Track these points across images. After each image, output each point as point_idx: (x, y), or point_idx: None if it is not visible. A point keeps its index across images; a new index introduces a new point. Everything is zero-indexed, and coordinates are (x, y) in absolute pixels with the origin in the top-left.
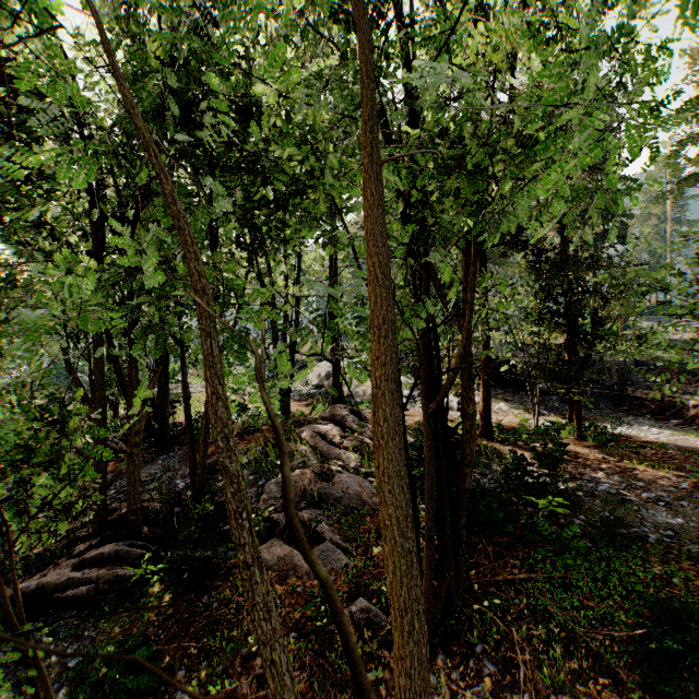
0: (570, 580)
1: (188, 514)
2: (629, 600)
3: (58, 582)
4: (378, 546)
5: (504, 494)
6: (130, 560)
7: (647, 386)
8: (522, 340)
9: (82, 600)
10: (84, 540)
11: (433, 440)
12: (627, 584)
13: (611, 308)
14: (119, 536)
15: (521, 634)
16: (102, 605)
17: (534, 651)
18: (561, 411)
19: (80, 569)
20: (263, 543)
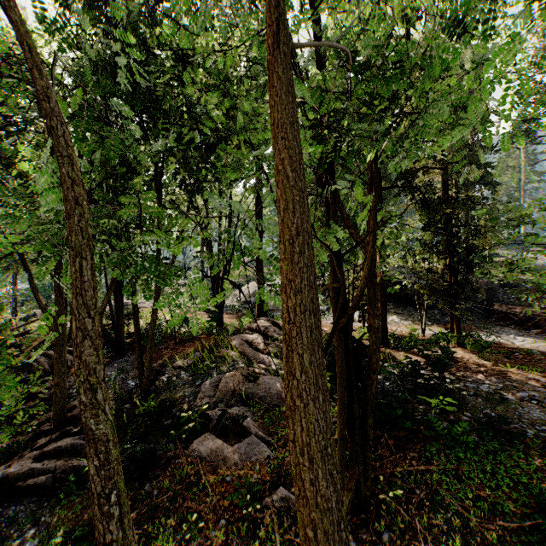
0: (463, 472)
1: (136, 410)
2: (515, 490)
3: (21, 472)
4: None
5: (400, 393)
6: (84, 452)
7: (510, 302)
8: (411, 265)
9: (41, 487)
10: (47, 433)
11: (344, 351)
12: (513, 476)
13: (484, 239)
14: (76, 431)
15: (423, 522)
16: (58, 492)
17: (435, 539)
18: (442, 322)
19: (40, 460)
20: (198, 436)
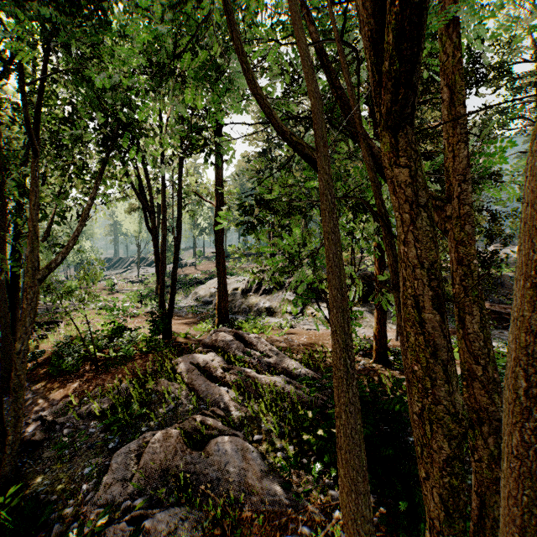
0: None
1: None
2: None
3: None
4: None
5: None
6: None
7: (499, 300)
8: None
9: None
10: None
11: (450, 530)
12: None
13: (497, 227)
14: None
15: None
16: None
17: None
18: None
19: None
20: None
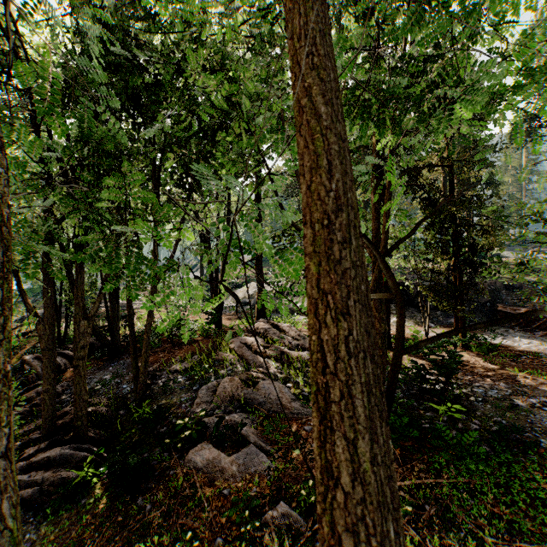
0: (475, 486)
1: (131, 417)
2: (532, 506)
3: None
4: (297, 449)
5: (406, 399)
6: (74, 463)
7: (514, 303)
8: (414, 265)
9: (28, 501)
10: (37, 441)
11: None
12: (529, 491)
13: (489, 239)
14: (66, 440)
15: (434, 542)
16: (46, 506)
17: None
18: (445, 324)
19: (28, 472)
20: (195, 445)
